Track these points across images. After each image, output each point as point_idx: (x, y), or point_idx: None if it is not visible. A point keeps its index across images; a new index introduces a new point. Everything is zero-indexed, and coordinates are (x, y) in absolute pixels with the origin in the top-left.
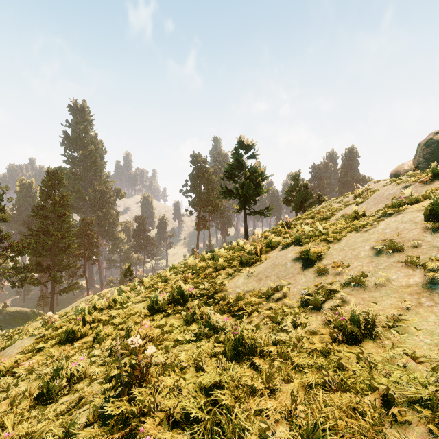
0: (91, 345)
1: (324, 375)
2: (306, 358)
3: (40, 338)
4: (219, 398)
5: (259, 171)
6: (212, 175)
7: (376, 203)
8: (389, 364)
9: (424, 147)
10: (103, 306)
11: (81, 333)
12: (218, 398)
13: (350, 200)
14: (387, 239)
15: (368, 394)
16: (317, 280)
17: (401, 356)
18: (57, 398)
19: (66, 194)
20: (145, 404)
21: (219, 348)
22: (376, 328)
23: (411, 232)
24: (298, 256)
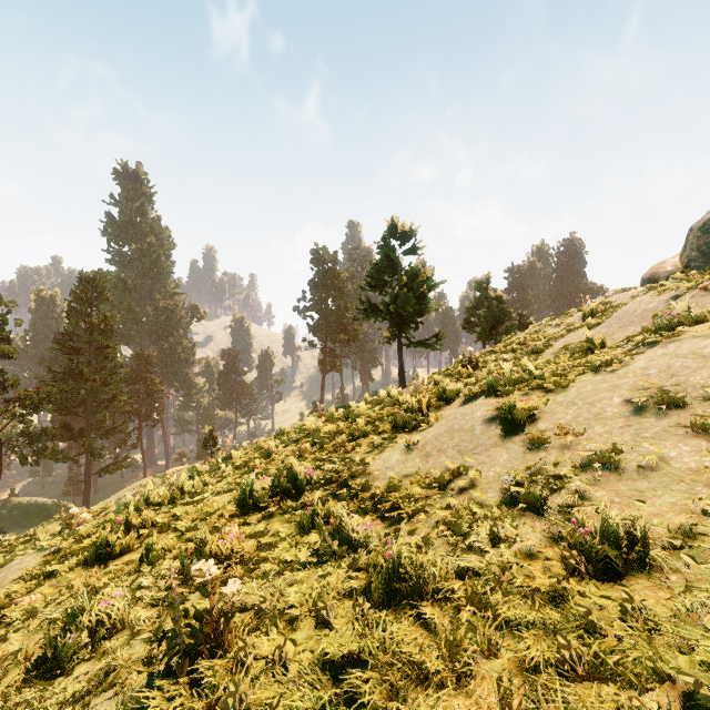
0: (137, 568)
1: (560, 646)
2: (520, 606)
3: (53, 554)
4: (359, 689)
5: (423, 275)
6: (346, 283)
7: (624, 325)
8: (685, 624)
9: (699, 233)
10: (162, 498)
11: (122, 546)
12: (356, 690)
13: (576, 322)
14: (654, 386)
15: (651, 689)
16: (530, 458)
17: (706, 607)
18: (72, 667)
19: (110, 314)
20: (217, 695)
21: (357, 580)
22: (651, 549)
23: (698, 374)
24: (493, 414)
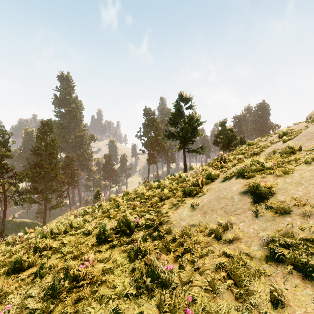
0: (33, 279)
1: None
2: None
3: None
4: None
5: (195, 118)
6: (159, 124)
7: (309, 139)
8: None
9: None
10: (60, 231)
11: (29, 263)
12: None
13: (275, 139)
14: None
15: None
16: (279, 221)
17: None
18: None
19: (55, 138)
20: None
21: None
22: None
23: None
24: (244, 189)
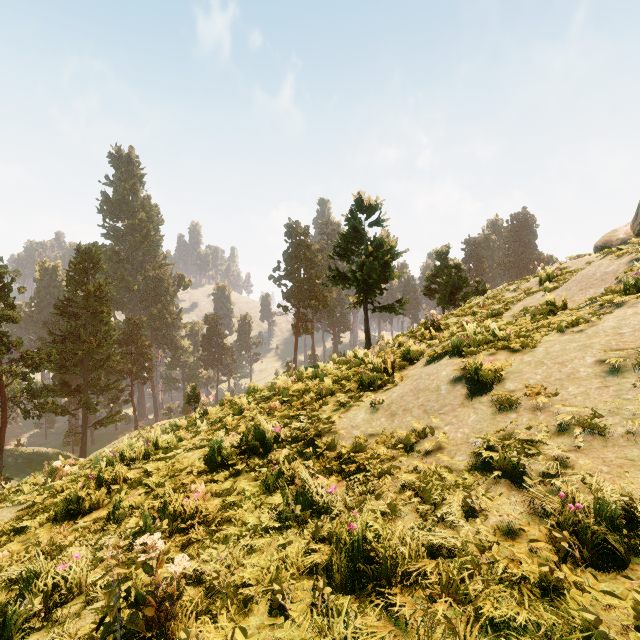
0: (104, 525)
1: None
2: (505, 597)
3: (27, 509)
4: None
5: (388, 245)
6: (317, 254)
7: (584, 288)
8: None
9: None
10: (137, 454)
11: (92, 502)
12: None
13: (533, 286)
14: (630, 345)
15: None
16: (500, 419)
17: None
18: (22, 637)
19: (105, 282)
20: None
21: (319, 553)
22: None
23: None
24: (458, 374)
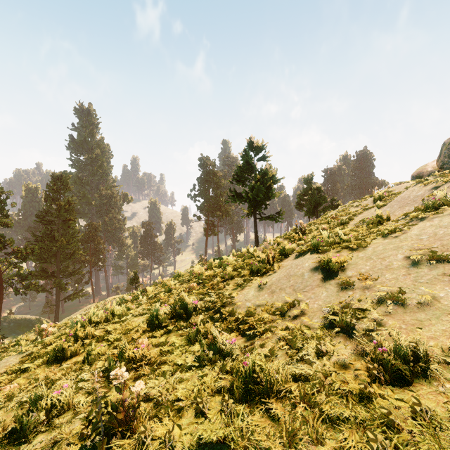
0: (81, 366)
1: (369, 439)
2: (338, 403)
3: (27, 356)
4: None
5: (270, 174)
6: (221, 179)
7: (402, 206)
8: None
9: (449, 146)
10: (100, 319)
11: (72, 351)
12: None
13: (369, 204)
14: (426, 247)
15: None
16: (342, 295)
17: None
18: (33, 436)
19: (72, 199)
20: None
21: (225, 380)
22: (430, 364)
23: None
24: (316, 265)
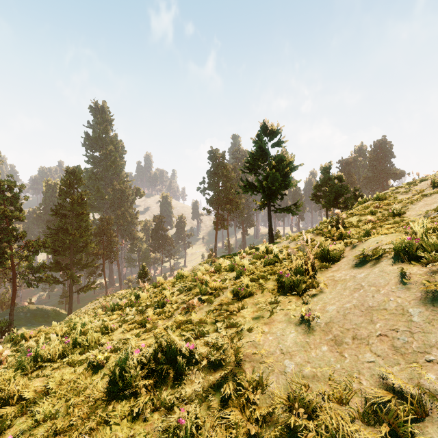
0: None
1: None
2: None
3: None
4: None
5: (287, 160)
6: (231, 172)
7: None
8: None
9: None
10: (52, 355)
11: None
12: None
13: (426, 189)
14: None
15: None
16: None
17: None
18: None
19: (85, 193)
20: None
21: None
22: None
23: None
24: (431, 292)
